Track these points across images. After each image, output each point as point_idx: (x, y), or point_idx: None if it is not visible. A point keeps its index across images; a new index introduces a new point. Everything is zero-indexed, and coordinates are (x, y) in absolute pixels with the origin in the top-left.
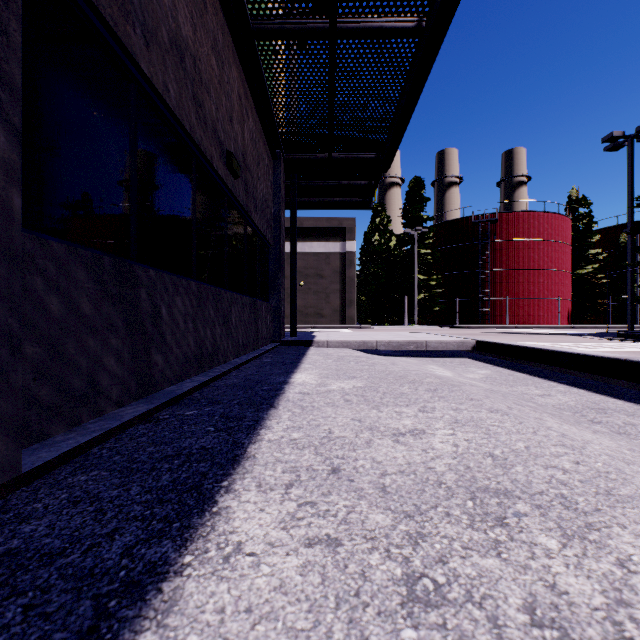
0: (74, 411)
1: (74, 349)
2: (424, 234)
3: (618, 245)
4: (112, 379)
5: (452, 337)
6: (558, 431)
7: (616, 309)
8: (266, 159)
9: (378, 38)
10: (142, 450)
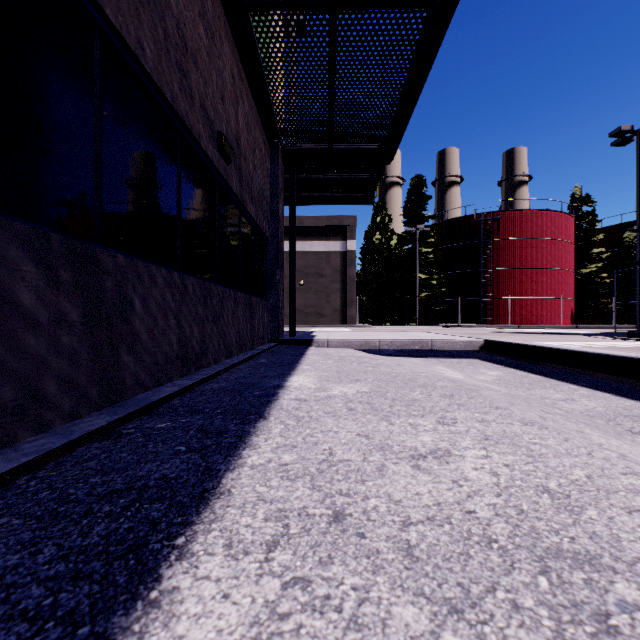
0: (3, 427)
1: (3, 348)
2: (426, 233)
3: (622, 244)
4: (63, 385)
5: (458, 336)
6: (613, 450)
7: (620, 309)
8: (263, 148)
9: (382, 12)
10: (83, 481)
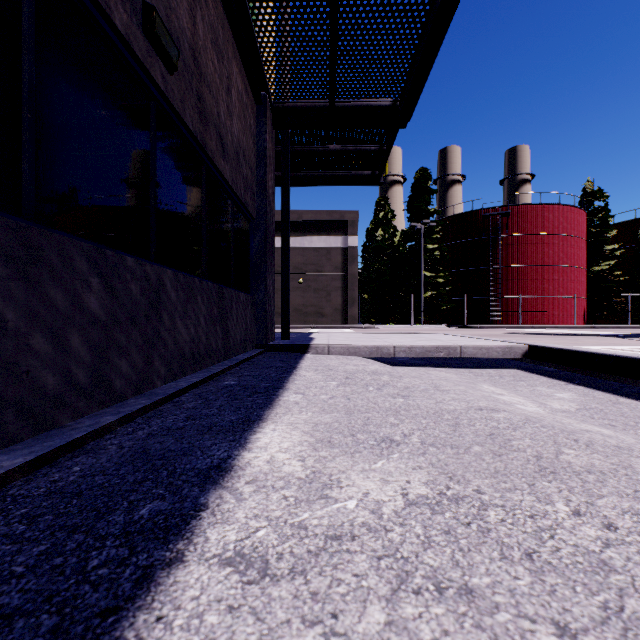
0: None
1: None
2: (431, 228)
3: (637, 240)
4: None
5: (488, 340)
6: None
7: (635, 308)
8: (244, 96)
9: None
10: None
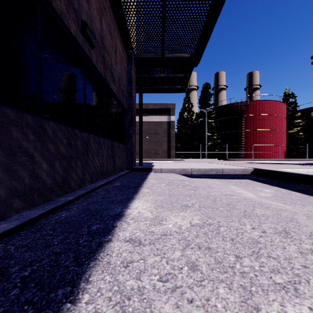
0: None
1: None
2: (210, 112)
3: (310, 117)
4: None
5: (236, 166)
6: None
7: (309, 150)
8: (122, 53)
9: None
10: None
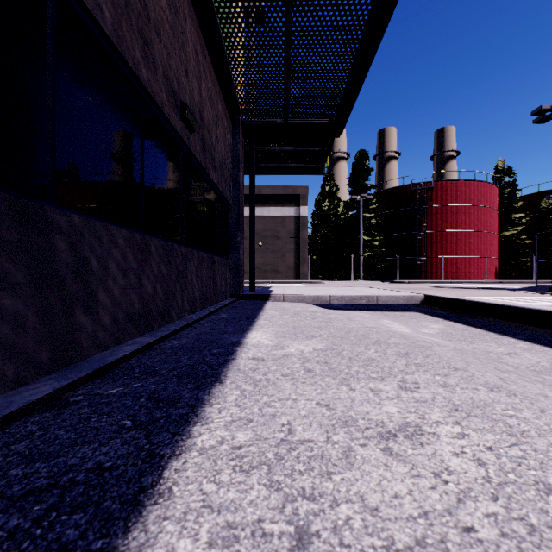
0: None
1: None
2: (368, 200)
3: (539, 210)
4: (5, 351)
5: (400, 292)
6: None
7: (538, 266)
8: (225, 122)
9: None
10: (1, 474)
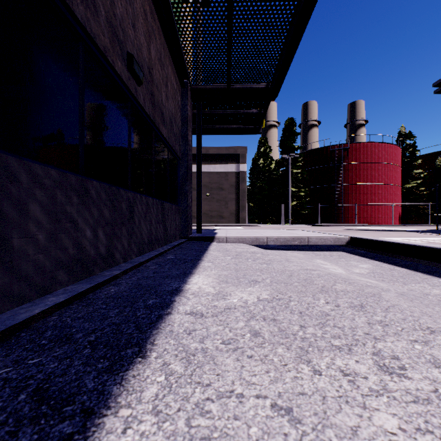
0: None
1: None
2: (296, 159)
3: (435, 166)
4: None
5: (327, 234)
6: None
7: (434, 212)
8: (175, 85)
9: None
10: None
